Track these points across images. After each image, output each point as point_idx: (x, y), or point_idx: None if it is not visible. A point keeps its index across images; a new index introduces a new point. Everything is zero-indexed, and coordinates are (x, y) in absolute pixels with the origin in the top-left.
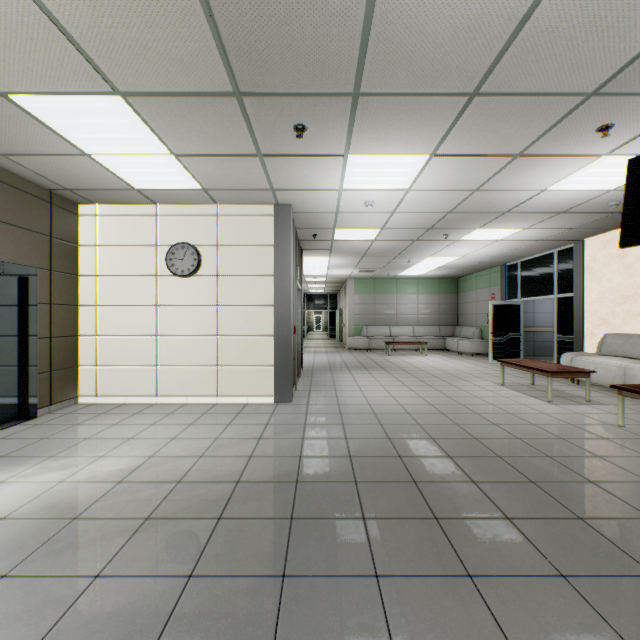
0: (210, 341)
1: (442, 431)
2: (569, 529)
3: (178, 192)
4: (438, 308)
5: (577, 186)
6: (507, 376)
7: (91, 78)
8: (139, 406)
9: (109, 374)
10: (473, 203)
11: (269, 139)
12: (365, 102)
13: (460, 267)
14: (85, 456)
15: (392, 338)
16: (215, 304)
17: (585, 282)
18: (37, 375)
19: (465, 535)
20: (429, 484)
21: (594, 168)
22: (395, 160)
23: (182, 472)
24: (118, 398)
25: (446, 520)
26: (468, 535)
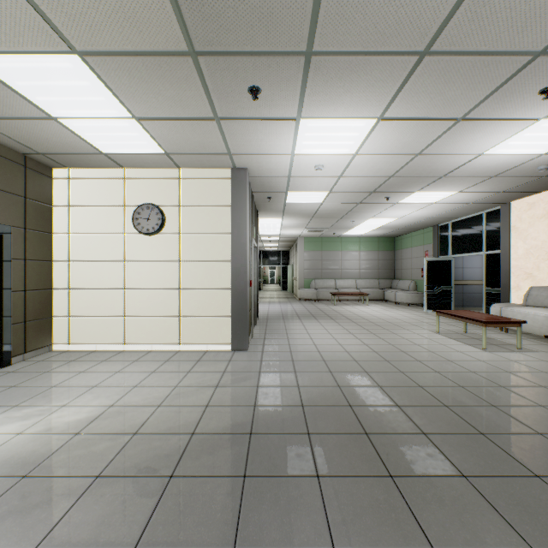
0: (173, 294)
1: (388, 379)
2: (529, 489)
3: (143, 156)
4: (377, 264)
5: (512, 150)
6: (441, 324)
7: (46, 35)
8: (107, 353)
9: (80, 324)
10: (414, 167)
11: (225, 102)
12: (317, 62)
13: (397, 227)
14: (48, 405)
15: (337, 290)
16: (178, 260)
17: (512, 240)
18: (11, 325)
19: (423, 497)
20: (381, 436)
21: (530, 132)
22: (344, 124)
23: (139, 423)
24: (89, 346)
25: (401, 478)
26: (426, 497)
